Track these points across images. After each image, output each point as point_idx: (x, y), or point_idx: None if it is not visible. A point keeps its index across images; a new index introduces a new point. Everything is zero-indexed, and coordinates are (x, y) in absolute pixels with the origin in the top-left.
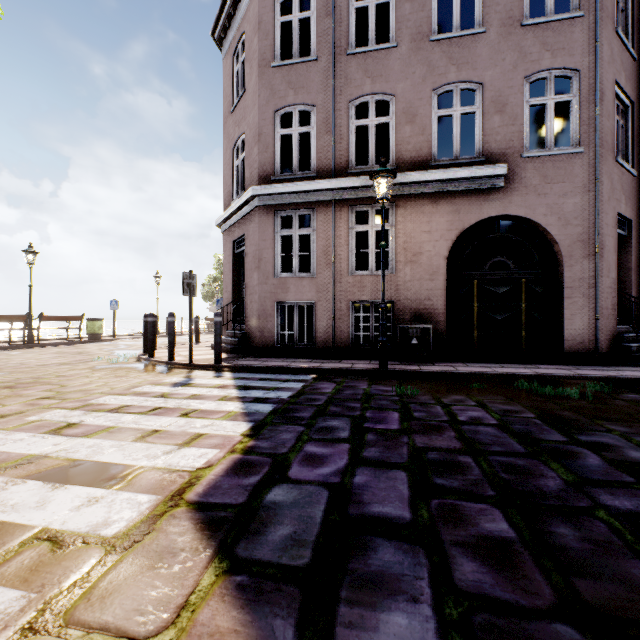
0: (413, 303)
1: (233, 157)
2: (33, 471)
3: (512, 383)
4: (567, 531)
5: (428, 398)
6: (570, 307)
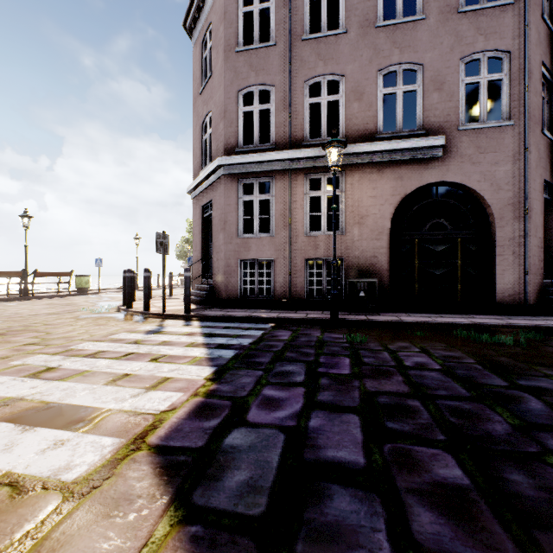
0: (361, 260)
1: (202, 132)
2: (7, 413)
3: (451, 331)
4: (521, 478)
5: (376, 345)
6: (501, 263)
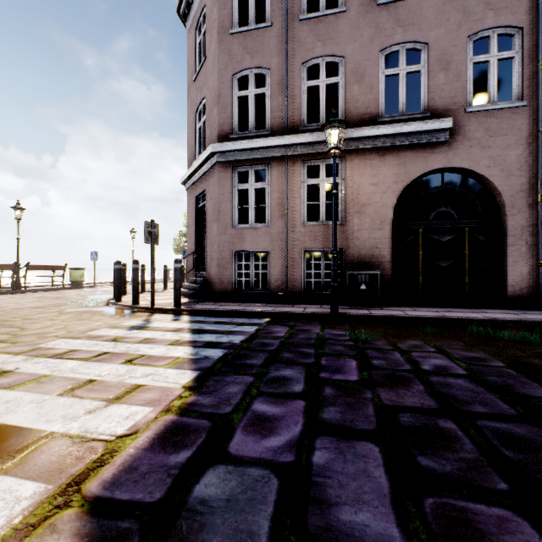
0: (361, 251)
1: (196, 120)
2: None
3: (464, 327)
4: None
5: (384, 343)
6: (513, 254)
